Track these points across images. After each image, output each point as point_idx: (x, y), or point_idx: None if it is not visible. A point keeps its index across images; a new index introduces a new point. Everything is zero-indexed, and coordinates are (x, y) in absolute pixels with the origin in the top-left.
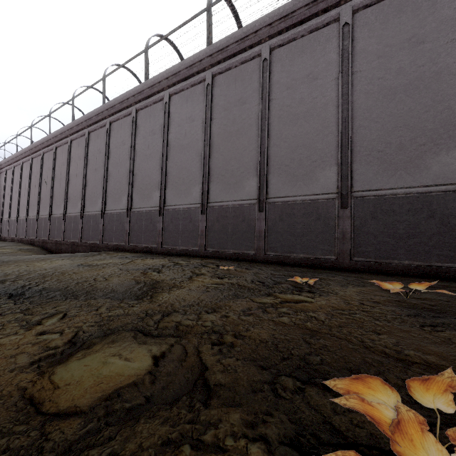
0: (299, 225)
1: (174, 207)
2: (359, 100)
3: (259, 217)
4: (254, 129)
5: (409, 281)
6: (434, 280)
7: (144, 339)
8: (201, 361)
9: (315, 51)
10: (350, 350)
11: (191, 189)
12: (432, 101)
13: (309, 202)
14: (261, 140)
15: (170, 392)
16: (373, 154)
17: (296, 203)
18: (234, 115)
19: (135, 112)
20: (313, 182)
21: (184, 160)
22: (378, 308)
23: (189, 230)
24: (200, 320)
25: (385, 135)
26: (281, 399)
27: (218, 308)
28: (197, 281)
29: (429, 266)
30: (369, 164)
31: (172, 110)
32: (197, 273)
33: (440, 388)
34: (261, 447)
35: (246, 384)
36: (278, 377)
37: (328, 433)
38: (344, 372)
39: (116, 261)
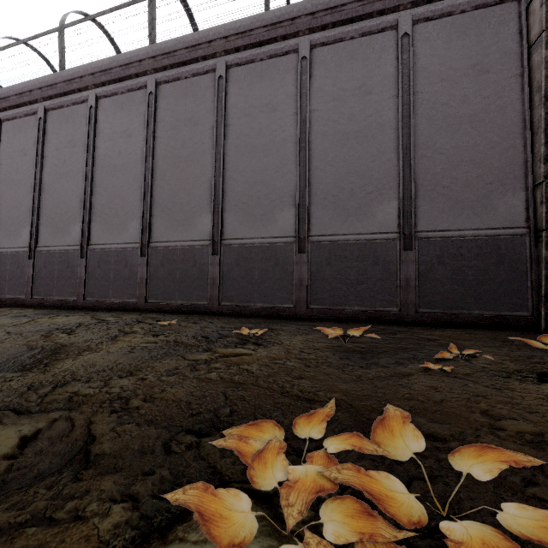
0: (257, 271)
1: (103, 247)
2: (316, 140)
3: (213, 261)
4: (207, 156)
5: (355, 327)
6: (377, 324)
7: (14, 418)
8: (89, 433)
9: (274, 79)
10: (266, 397)
11: (127, 223)
12: (378, 152)
13: (267, 246)
14: (216, 171)
15: (33, 474)
16: (329, 199)
17: (253, 246)
18: (183, 137)
19: (43, 111)
20: (272, 223)
21: (117, 186)
22: (314, 355)
23: (125, 277)
24: (106, 386)
25: (339, 180)
26: (172, 455)
27: (137, 371)
28: (122, 341)
29: (374, 311)
30: (325, 208)
31: (100, 118)
32: (127, 331)
33: (316, 417)
34: (126, 504)
35: (137, 447)
36: (177, 434)
37: (207, 477)
38: (249, 419)
39: (5, 322)
